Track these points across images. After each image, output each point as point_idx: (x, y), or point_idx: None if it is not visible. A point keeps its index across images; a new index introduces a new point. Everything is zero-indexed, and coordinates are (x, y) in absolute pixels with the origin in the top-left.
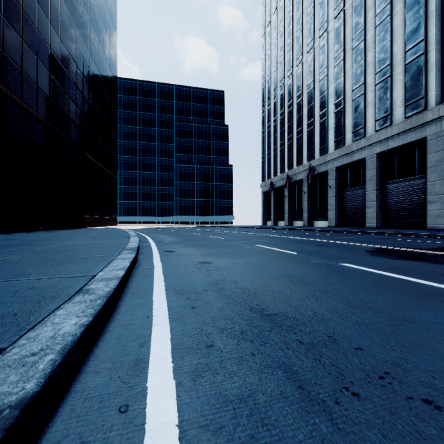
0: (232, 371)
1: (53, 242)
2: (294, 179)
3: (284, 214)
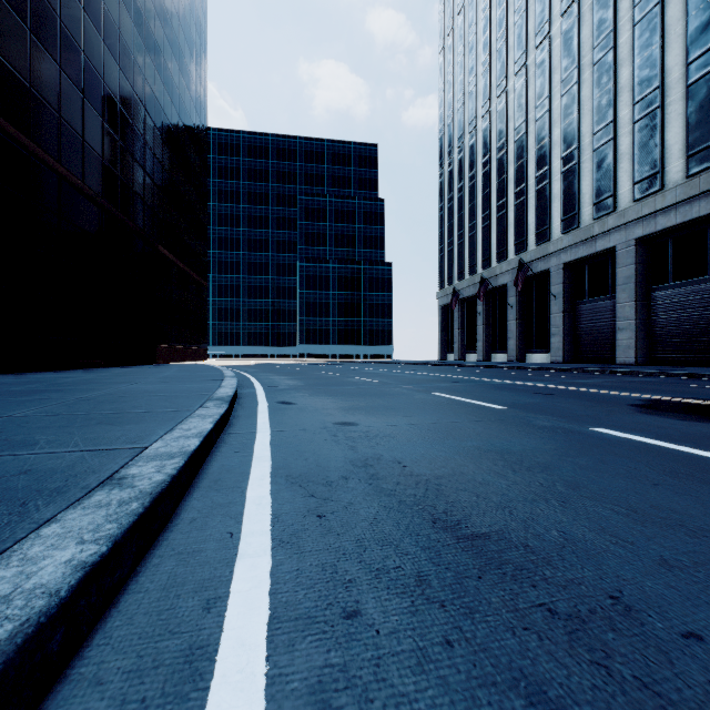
0: (404, 694)
1: (100, 386)
2: (493, 284)
3: (475, 342)
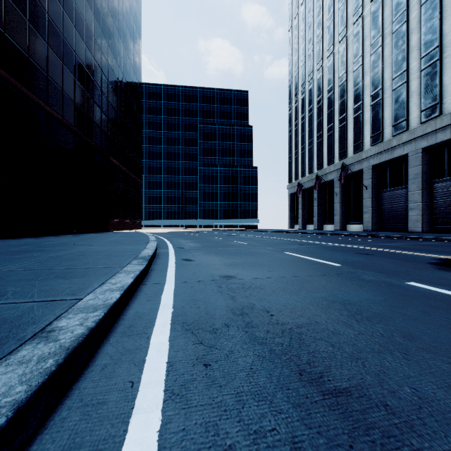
0: None
1: (68, 248)
2: (324, 179)
3: (312, 217)
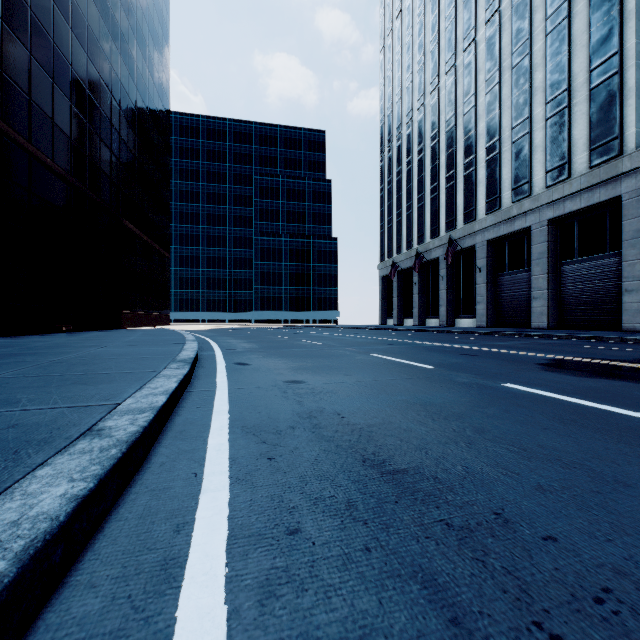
0: (331, 585)
1: (71, 350)
2: (427, 258)
3: (411, 309)
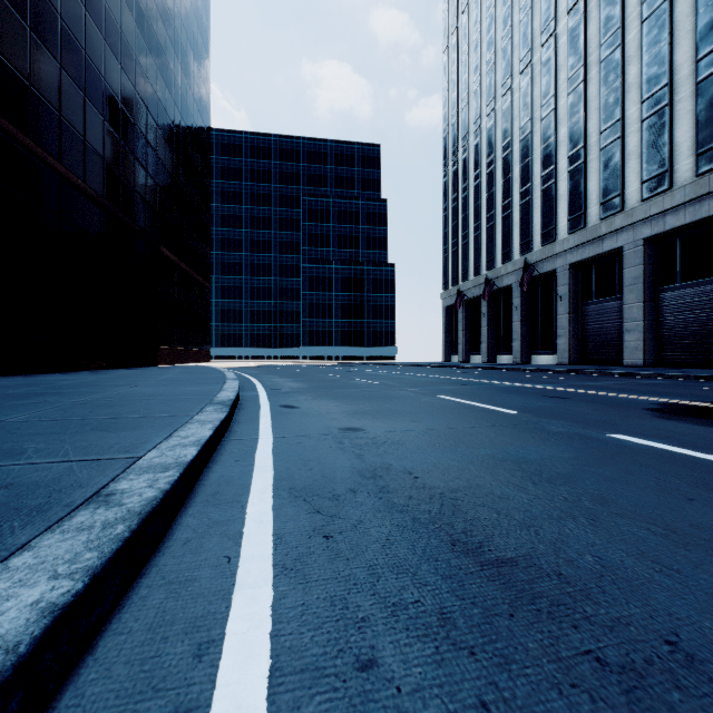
0: None
1: (99, 389)
2: (498, 285)
3: (480, 344)
